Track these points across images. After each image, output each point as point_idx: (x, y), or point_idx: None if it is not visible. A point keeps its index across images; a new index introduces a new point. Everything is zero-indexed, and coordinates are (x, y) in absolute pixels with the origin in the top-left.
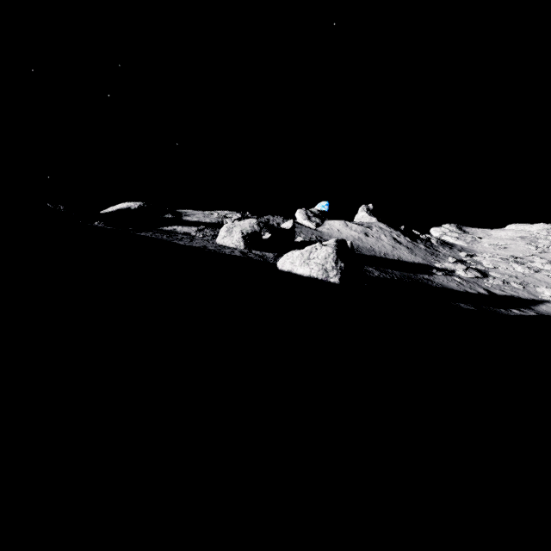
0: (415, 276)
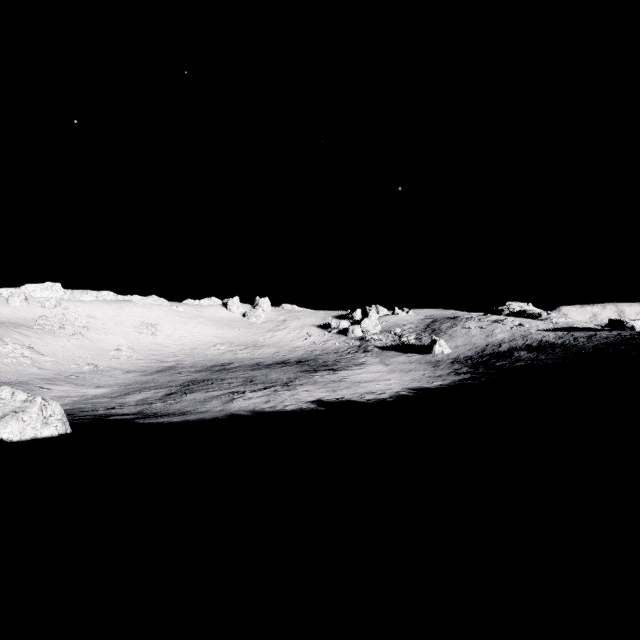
0: None
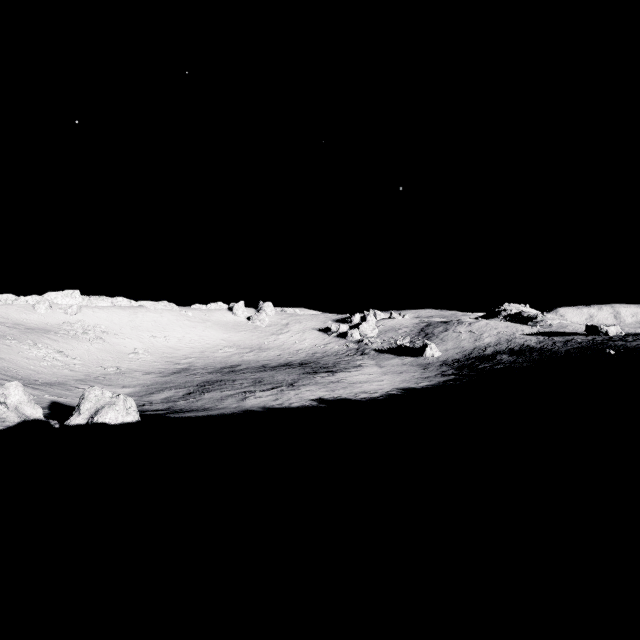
0: None
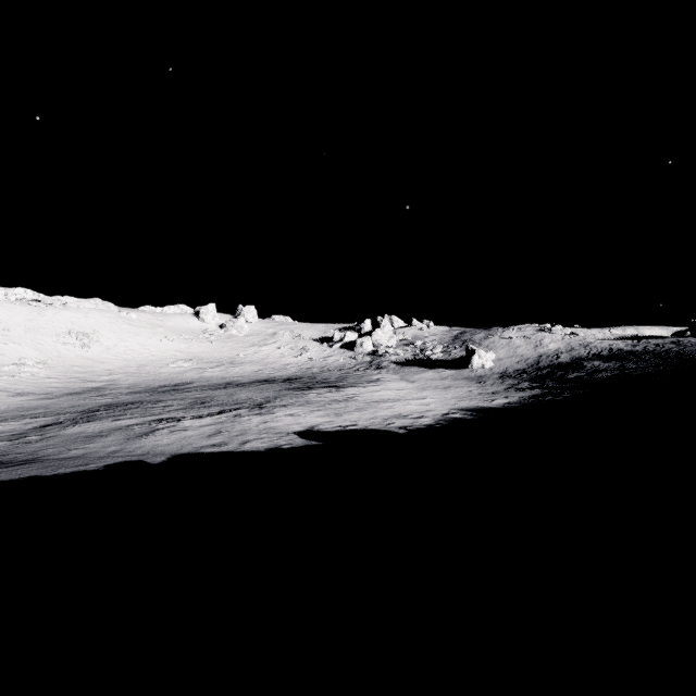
0: None
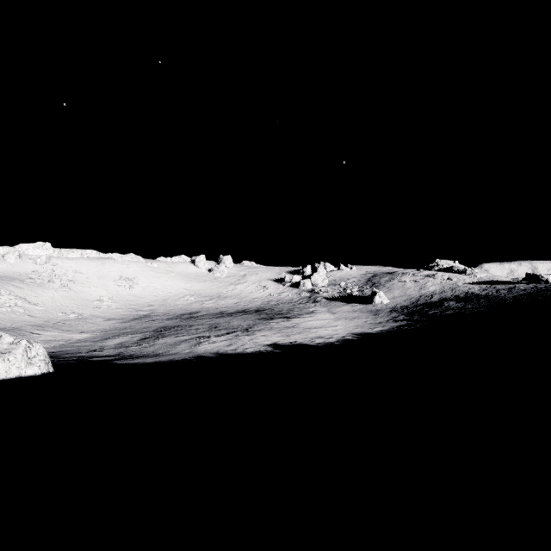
0: None
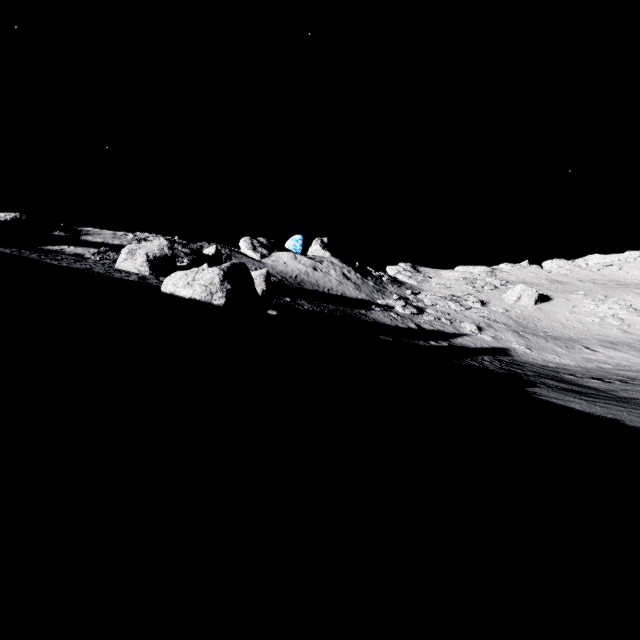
0: (351, 311)
